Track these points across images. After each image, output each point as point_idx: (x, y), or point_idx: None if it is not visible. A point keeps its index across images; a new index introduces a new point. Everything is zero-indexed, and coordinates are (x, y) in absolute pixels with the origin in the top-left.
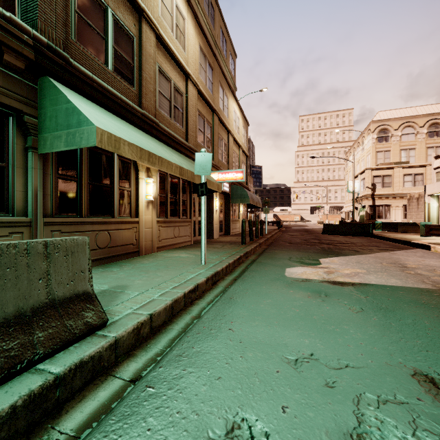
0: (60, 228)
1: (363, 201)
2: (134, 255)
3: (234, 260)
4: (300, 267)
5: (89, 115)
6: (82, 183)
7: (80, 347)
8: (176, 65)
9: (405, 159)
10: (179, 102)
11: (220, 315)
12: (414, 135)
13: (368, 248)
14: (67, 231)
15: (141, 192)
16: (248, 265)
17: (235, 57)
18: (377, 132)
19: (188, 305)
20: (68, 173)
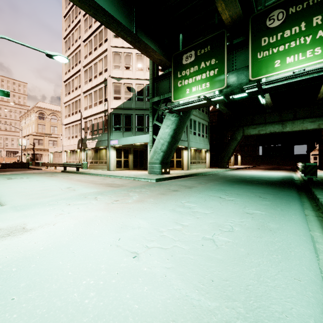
0: None
1: (28, 151)
2: None
3: None
4: None
5: None
6: None
7: None
8: None
9: (53, 131)
10: None
11: None
12: (57, 120)
13: (21, 170)
14: None
15: None
16: None
17: None
18: (39, 113)
19: None
20: None
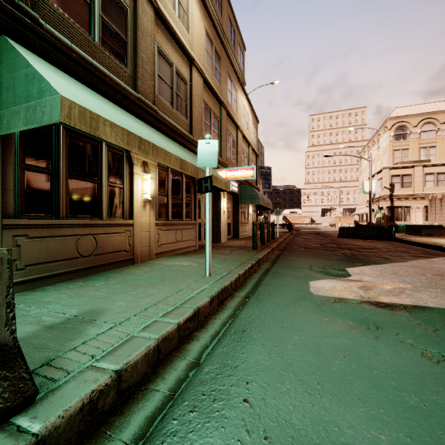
0: (27, 232)
1: (380, 203)
2: (127, 263)
3: (245, 270)
4: (326, 279)
5: (55, 83)
6: (58, 176)
7: None
8: (178, 48)
9: (424, 157)
10: (182, 90)
11: (228, 367)
12: (435, 132)
13: (398, 254)
14: (36, 236)
15: (136, 190)
16: (262, 276)
17: (244, 50)
18: (394, 129)
19: (184, 340)
20: (39, 164)
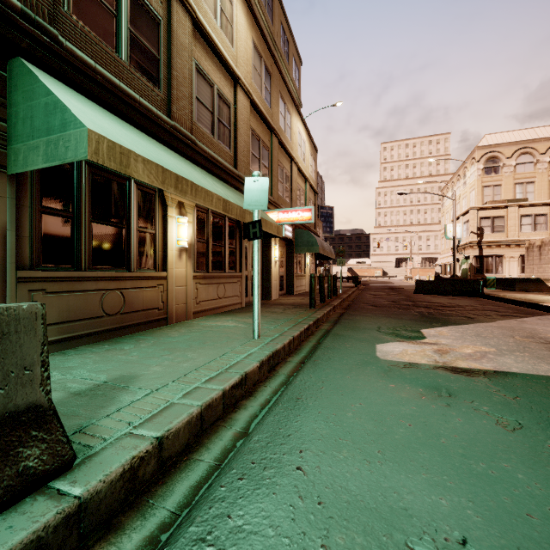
0: (45, 286)
1: (466, 251)
2: (160, 324)
3: (300, 331)
4: (397, 342)
5: (79, 113)
6: (80, 220)
7: None
8: (220, 65)
9: (521, 195)
10: (225, 115)
11: (280, 435)
12: (533, 164)
13: (484, 313)
14: (55, 290)
15: (170, 236)
16: (320, 339)
17: (300, 64)
18: (484, 161)
19: (230, 409)
20: (58, 206)
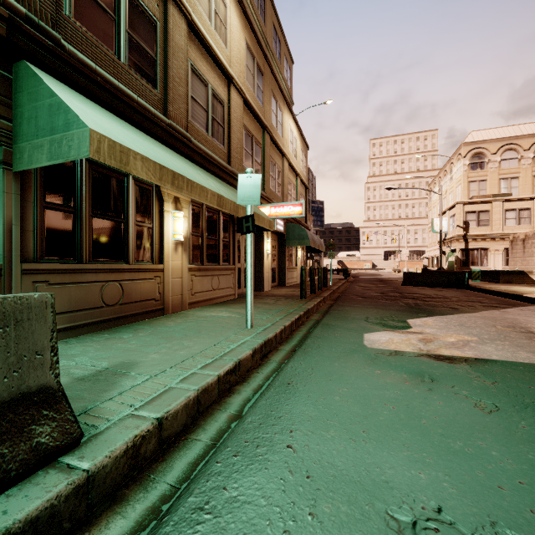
0: (48, 278)
1: (452, 244)
2: (157, 314)
3: (291, 321)
4: (383, 331)
5: (82, 114)
6: (81, 215)
7: (15, 497)
8: (215, 65)
9: (505, 190)
10: (219, 114)
11: (272, 417)
12: (518, 160)
13: (469, 304)
14: (57, 282)
15: (166, 230)
16: (311, 328)
17: (291, 63)
18: (470, 157)
19: (225, 394)
20: (60, 201)
